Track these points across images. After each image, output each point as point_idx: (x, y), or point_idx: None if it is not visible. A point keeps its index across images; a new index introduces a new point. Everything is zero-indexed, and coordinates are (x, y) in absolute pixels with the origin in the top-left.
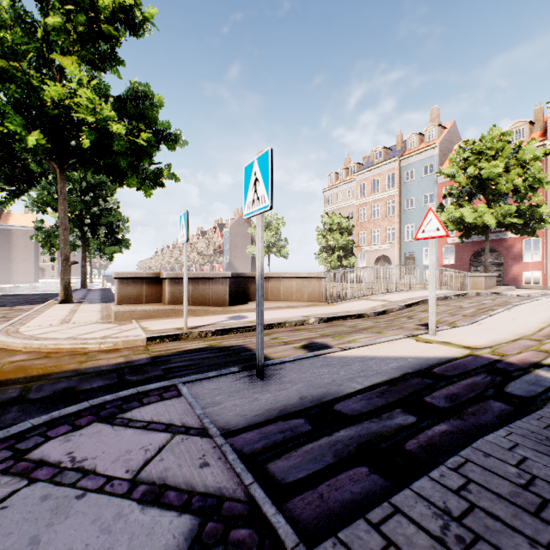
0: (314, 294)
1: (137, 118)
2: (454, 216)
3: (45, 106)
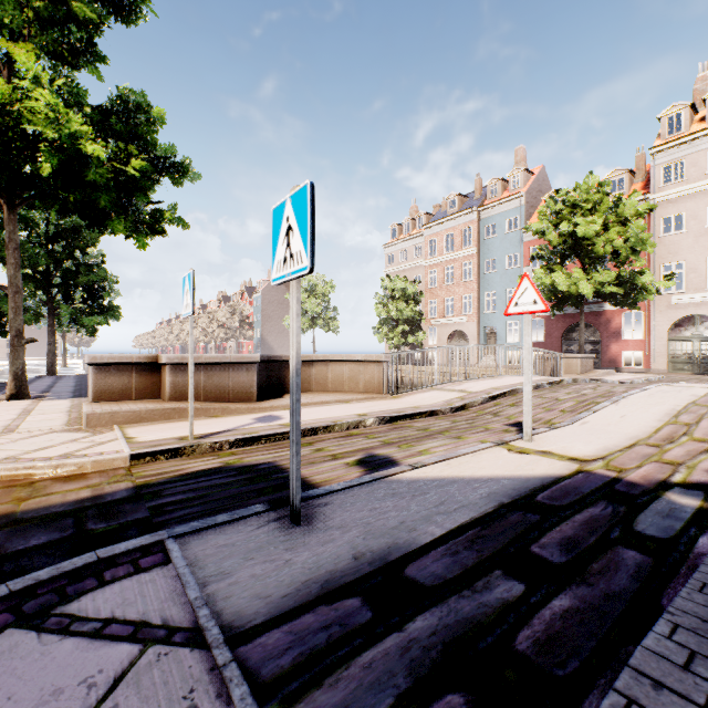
0: (372, 383)
1: (127, 137)
2: (544, 283)
3: None
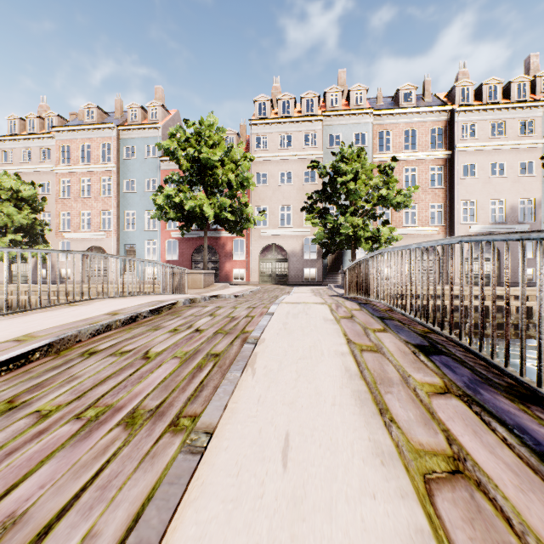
0: None
1: None
2: (174, 202)
3: None
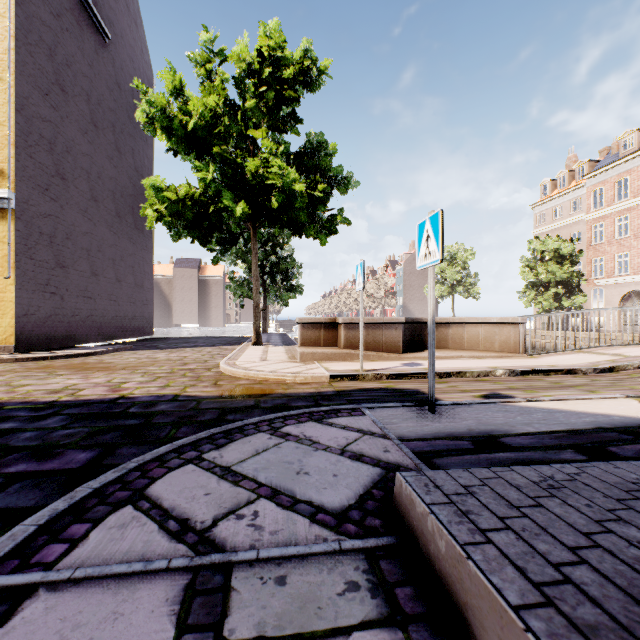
0: (507, 343)
1: (313, 169)
2: None
3: (246, 180)
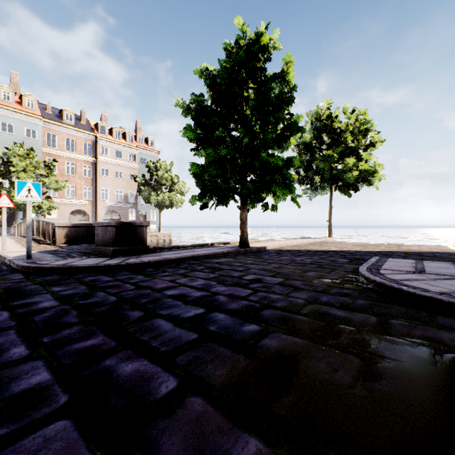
0: None
1: None
2: None
3: None
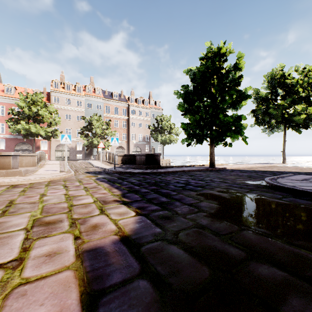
0: (30, 163)
1: None
2: (24, 127)
3: None
